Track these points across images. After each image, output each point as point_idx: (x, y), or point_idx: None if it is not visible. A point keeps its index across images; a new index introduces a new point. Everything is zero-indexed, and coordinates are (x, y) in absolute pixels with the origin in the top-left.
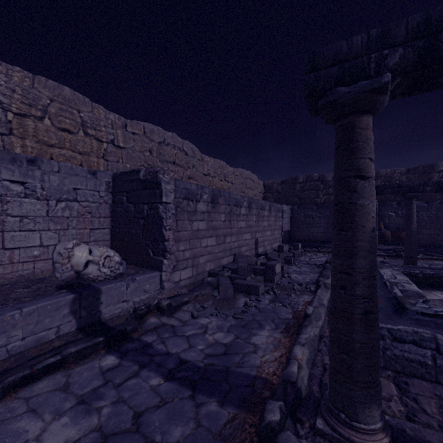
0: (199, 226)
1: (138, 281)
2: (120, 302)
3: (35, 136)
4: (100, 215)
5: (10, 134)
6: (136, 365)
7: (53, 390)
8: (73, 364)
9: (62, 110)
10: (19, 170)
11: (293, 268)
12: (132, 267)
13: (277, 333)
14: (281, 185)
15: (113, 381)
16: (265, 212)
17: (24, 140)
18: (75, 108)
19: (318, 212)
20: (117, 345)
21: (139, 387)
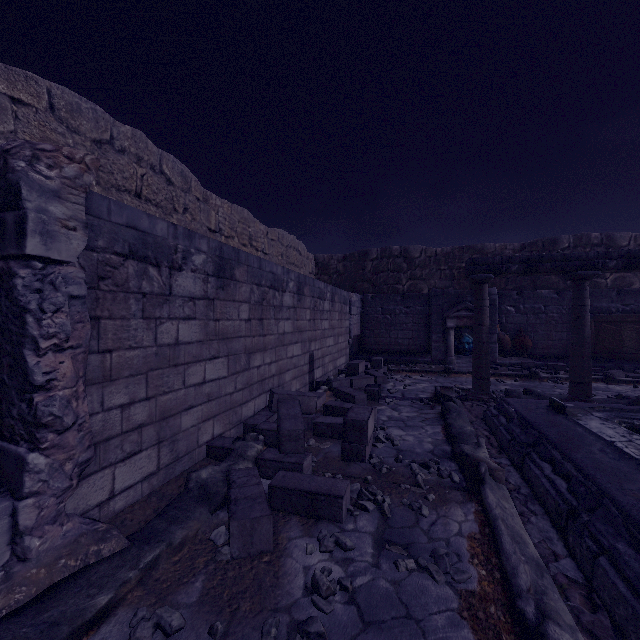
0: (179, 334)
1: None
2: None
3: None
4: None
5: None
6: None
7: None
8: None
9: None
10: None
11: (385, 411)
12: None
13: None
14: (343, 262)
15: None
16: (325, 304)
17: None
18: None
19: (404, 305)
20: None
21: None
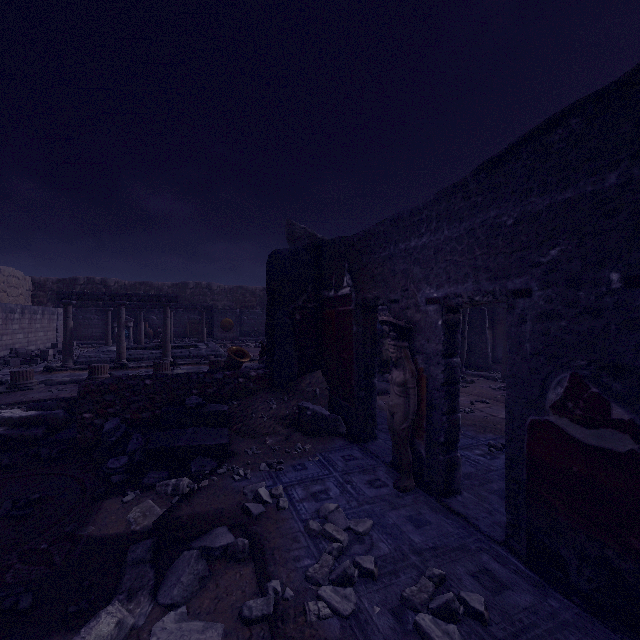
0: None
1: None
2: None
3: None
4: None
5: None
6: None
7: None
8: None
9: None
10: None
11: None
12: None
13: None
14: (57, 284)
15: None
16: (38, 316)
17: None
18: None
19: (97, 315)
20: None
21: None
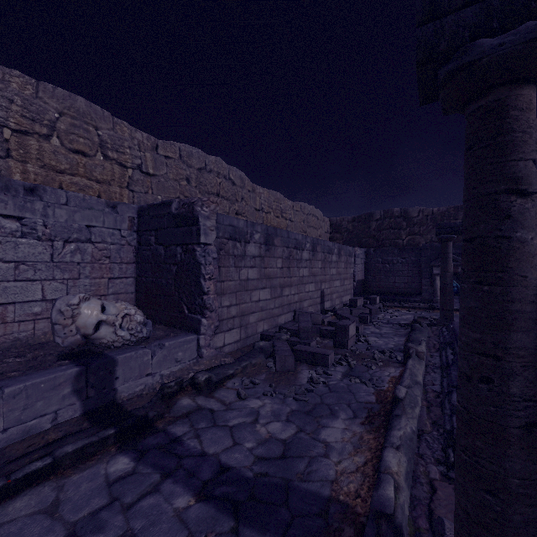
0: (248, 275)
1: (167, 347)
2: (143, 376)
3: (40, 159)
4: (122, 260)
5: (7, 157)
6: (156, 473)
7: (35, 512)
8: (70, 469)
9: (75, 126)
10: (13, 201)
11: (370, 328)
12: (162, 328)
13: (356, 425)
14: (352, 222)
15: (122, 500)
16: (333, 257)
17: (25, 165)
18: (92, 124)
19: (401, 256)
20: (134, 440)
21: (158, 511)
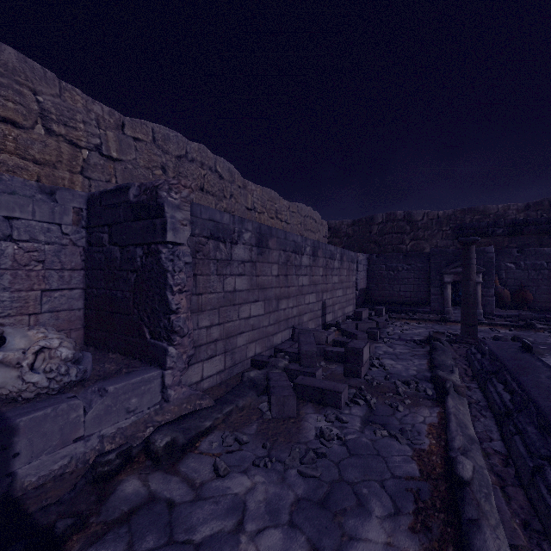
0: (235, 285)
1: (112, 393)
2: (69, 443)
3: None
4: (63, 266)
5: None
6: None
7: None
8: None
9: None
10: None
11: (382, 347)
12: (116, 358)
13: (403, 533)
14: (352, 226)
15: None
16: (335, 263)
17: None
18: (27, 85)
19: (406, 262)
20: None
21: None
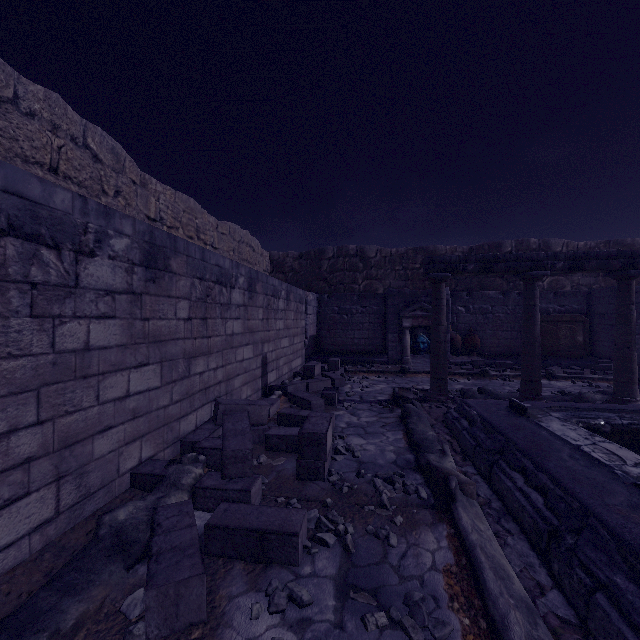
0: (90, 336)
1: None
2: None
3: None
4: None
5: None
6: None
7: None
8: None
9: None
10: None
11: (343, 416)
12: None
13: None
14: (299, 260)
15: None
16: (280, 303)
17: None
18: None
19: (361, 304)
20: None
21: None
